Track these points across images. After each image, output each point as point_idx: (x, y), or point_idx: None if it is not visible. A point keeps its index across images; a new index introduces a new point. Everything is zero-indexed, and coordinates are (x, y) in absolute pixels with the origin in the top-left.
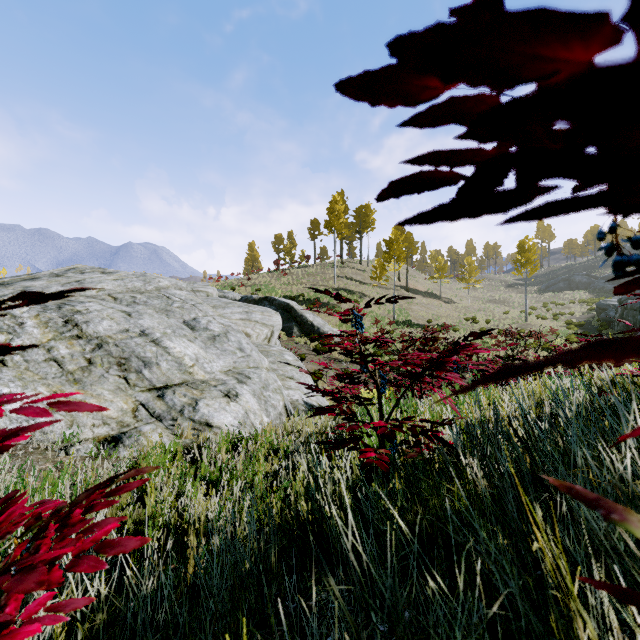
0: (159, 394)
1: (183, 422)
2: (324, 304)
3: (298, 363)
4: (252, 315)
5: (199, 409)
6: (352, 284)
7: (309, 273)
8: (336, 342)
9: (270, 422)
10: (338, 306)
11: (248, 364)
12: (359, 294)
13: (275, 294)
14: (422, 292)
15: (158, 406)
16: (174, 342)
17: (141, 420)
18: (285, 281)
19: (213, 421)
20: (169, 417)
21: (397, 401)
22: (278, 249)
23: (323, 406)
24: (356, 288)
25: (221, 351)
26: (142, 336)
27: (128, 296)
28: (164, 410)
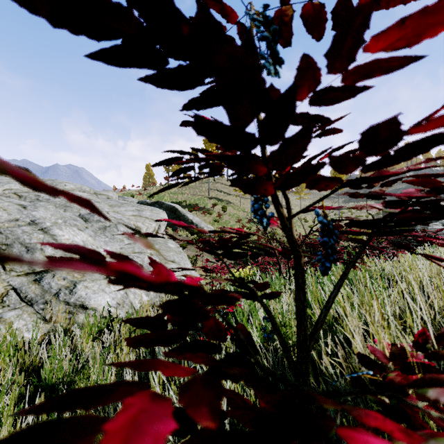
0: (36, 278)
1: (56, 305)
2: (201, 208)
3: (179, 249)
4: (143, 212)
5: (76, 291)
6: (221, 194)
7: (190, 186)
8: (210, 235)
9: (147, 301)
10: (211, 210)
11: (133, 250)
12: (226, 202)
13: (165, 200)
14: (270, 201)
15: (32, 290)
16: (63, 230)
17: (8, 305)
18: (173, 192)
19: (89, 303)
20: (42, 301)
21: (334, 290)
22: (168, 169)
23: (199, 283)
24: (224, 197)
25: (110, 239)
26: (31, 225)
27: (32, 194)
28: (37, 294)
